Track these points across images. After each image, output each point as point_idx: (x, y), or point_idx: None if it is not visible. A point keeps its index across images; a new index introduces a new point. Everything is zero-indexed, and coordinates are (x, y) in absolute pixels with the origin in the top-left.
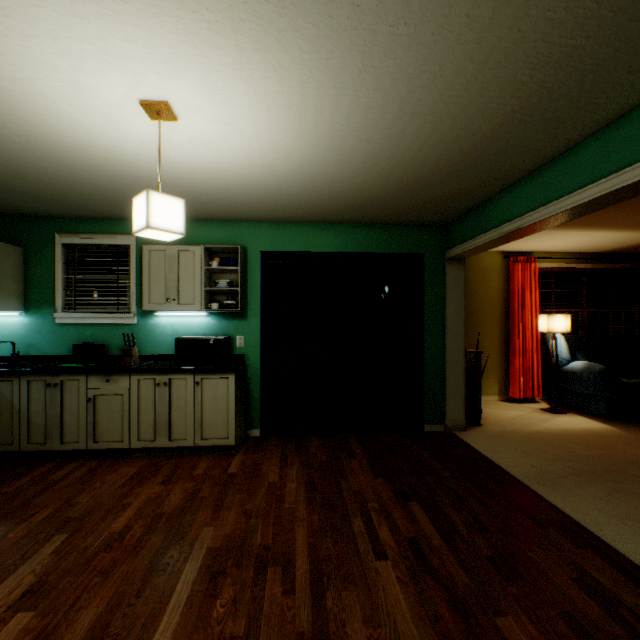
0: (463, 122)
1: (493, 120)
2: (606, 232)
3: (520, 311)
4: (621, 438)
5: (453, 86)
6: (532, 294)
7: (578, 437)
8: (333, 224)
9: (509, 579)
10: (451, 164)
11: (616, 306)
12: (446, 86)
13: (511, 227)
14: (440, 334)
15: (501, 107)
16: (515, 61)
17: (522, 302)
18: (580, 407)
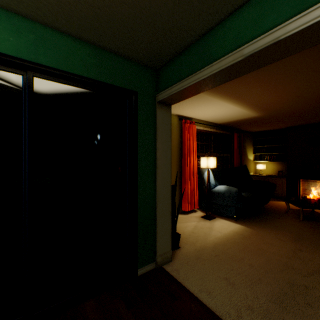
0: None
1: None
2: (237, 107)
3: (188, 154)
4: (256, 236)
5: None
6: (194, 144)
7: (239, 243)
8: (9, 11)
9: None
10: None
11: (223, 153)
12: None
13: (260, 43)
14: (152, 174)
15: None
16: None
17: (189, 149)
18: (220, 212)
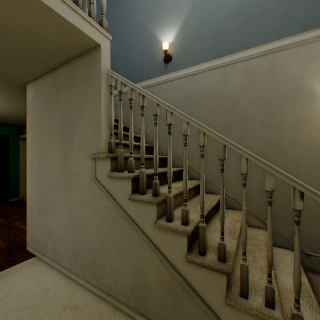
0: (10, 110)
1: (19, 112)
2: None
3: None
4: None
5: (2, 106)
6: None
7: None
8: None
9: (21, 218)
10: (11, 115)
11: None
12: (0, 105)
13: None
14: (17, 165)
15: (20, 111)
16: (17, 107)
17: None
18: None
